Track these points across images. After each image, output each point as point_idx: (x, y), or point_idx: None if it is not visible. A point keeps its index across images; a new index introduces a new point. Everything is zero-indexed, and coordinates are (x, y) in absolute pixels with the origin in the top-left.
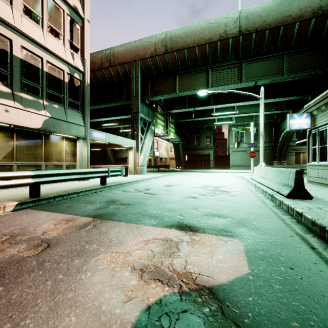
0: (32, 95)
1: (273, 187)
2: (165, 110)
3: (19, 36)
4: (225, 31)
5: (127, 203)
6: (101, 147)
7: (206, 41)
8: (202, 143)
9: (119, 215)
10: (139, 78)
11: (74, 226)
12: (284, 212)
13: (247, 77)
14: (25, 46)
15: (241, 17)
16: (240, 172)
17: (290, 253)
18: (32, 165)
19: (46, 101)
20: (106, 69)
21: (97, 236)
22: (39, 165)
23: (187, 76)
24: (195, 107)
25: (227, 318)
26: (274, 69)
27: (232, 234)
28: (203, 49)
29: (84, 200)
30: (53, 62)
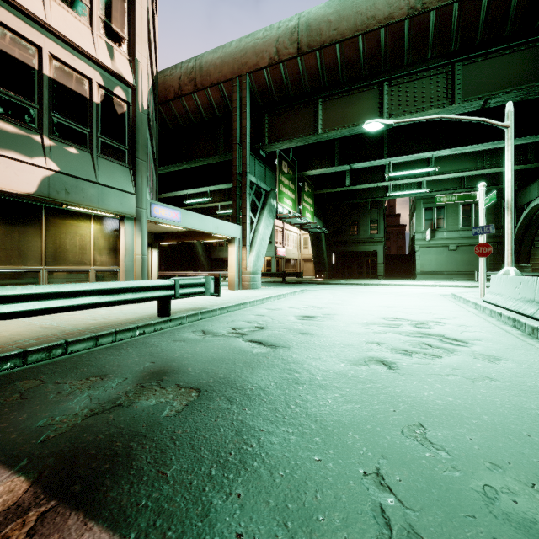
0: (14, 123)
1: None
2: (297, 171)
3: None
4: None
5: (194, 385)
6: (180, 240)
7: (380, 23)
8: (363, 232)
9: (138, 464)
10: (248, 108)
11: None
12: None
13: (465, 92)
14: None
15: None
16: (441, 286)
17: None
18: (16, 272)
19: (51, 138)
20: (188, 97)
21: None
22: (34, 273)
23: (340, 100)
24: (352, 163)
25: None
26: (528, 70)
27: None
28: (374, 40)
29: (90, 364)
30: (66, 59)
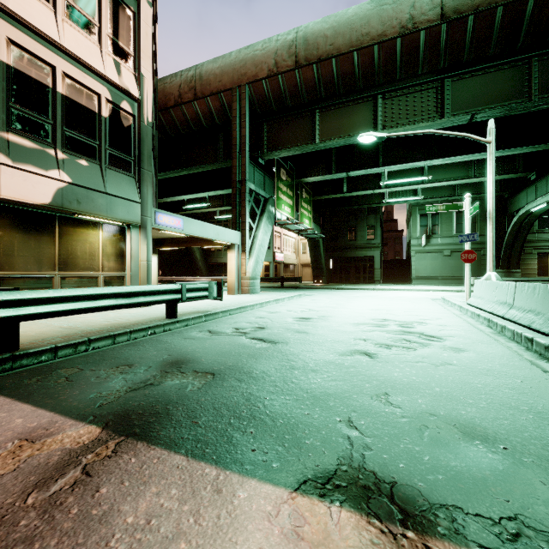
0: (31, 138)
1: None
2: (295, 178)
3: (3, 19)
4: (411, 17)
5: (209, 370)
6: (180, 245)
7: (373, 40)
8: (360, 237)
9: (176, 418)
10: (247, 117)
11: (26, 470)
12: None
13: (454, 107)
14: (18, 40)
15: None
16: (434, 291)
17: None
18: (32, 277)
19: (63, 151)
20: (188, 104)
21: (62, 547)
22: (49, 278)
23: (336, 111)
24: (348, 171)
25: None
26: (511, 88)
27: None
28: (368, 56)
29: (116, 357)
30: (78, 76)
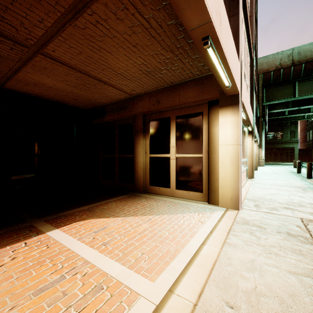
0: None
1: None
2: None
3: None
4: None
5: None
6: None
7: None
8: (285, 137)
9: None
10: (262, 88)
11: None
12: None
13: None
14: None
15: None
16: None
17: None
18: None
19: None
20: None
21: None
22: None
23: (309, 82)
24: (299, 106)
25: None
26: None
27: None
28: None
29: None
30: None
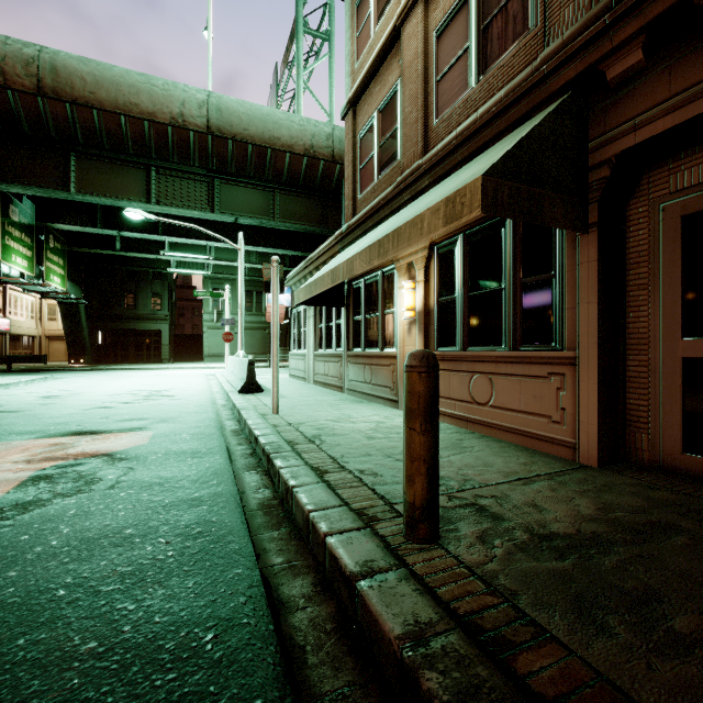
0: None
1: (234, 384)
2: (35, 218)
3: None
4: (182, 114)
5: None
6: None
7: (144, 115)
8: (143, 306)
9: None
10: None
11: None
12: (229, 408)
13: (223, 206)
14: None
15: (211, 103)
16: (219, 368)
17: (194, 430)
18: None
19: None
20: None
21: None
22: None
23: (101, 164)
24: (121, 229)
25: (116, 459)
26: (263, 206)
27: (147, 429)
28: (138, 127)
29: None
30: None
